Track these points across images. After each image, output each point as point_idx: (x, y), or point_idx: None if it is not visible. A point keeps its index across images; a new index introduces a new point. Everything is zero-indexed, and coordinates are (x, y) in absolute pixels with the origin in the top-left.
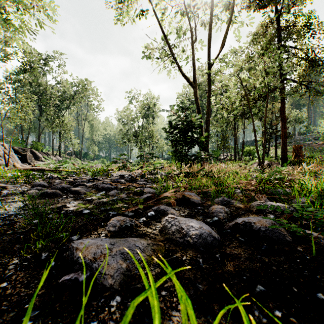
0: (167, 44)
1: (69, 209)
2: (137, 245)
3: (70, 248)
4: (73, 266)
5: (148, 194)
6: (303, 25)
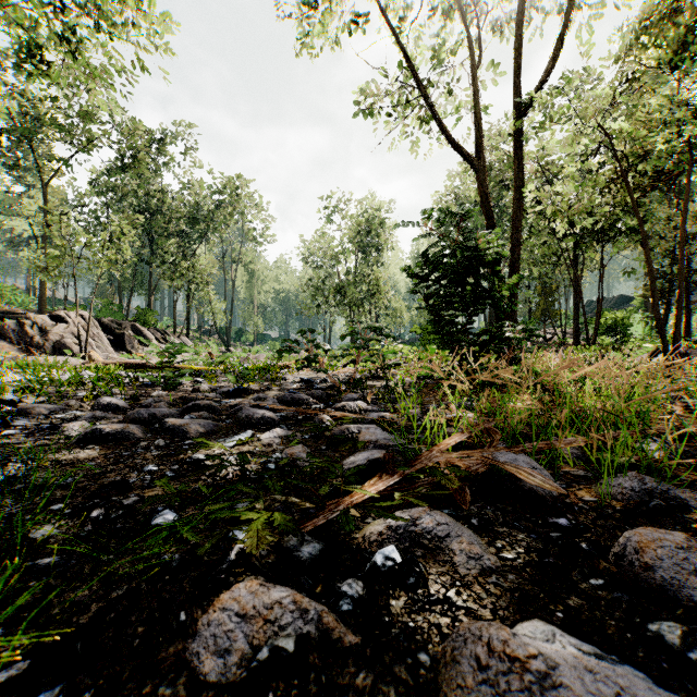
0: (414, 73)
1: (123, 502)
2: None
3: None
4: None
5: (372, 454)
6: None
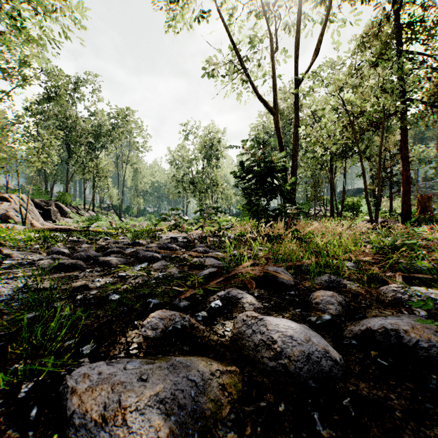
0: (237, 55)
1: (90, 293)
2: (192, 377)
3: (63, 386)
4: (65, 427)
5: (211, 269)
6: (435, 20)
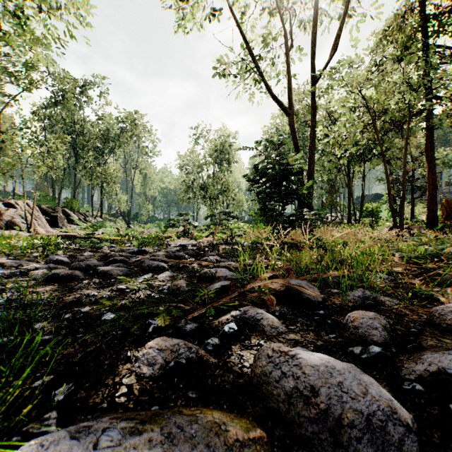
0: (250, 53)
1: (81, 310)
2: None
3: None
4: None
5: (223, 282)
6: None
